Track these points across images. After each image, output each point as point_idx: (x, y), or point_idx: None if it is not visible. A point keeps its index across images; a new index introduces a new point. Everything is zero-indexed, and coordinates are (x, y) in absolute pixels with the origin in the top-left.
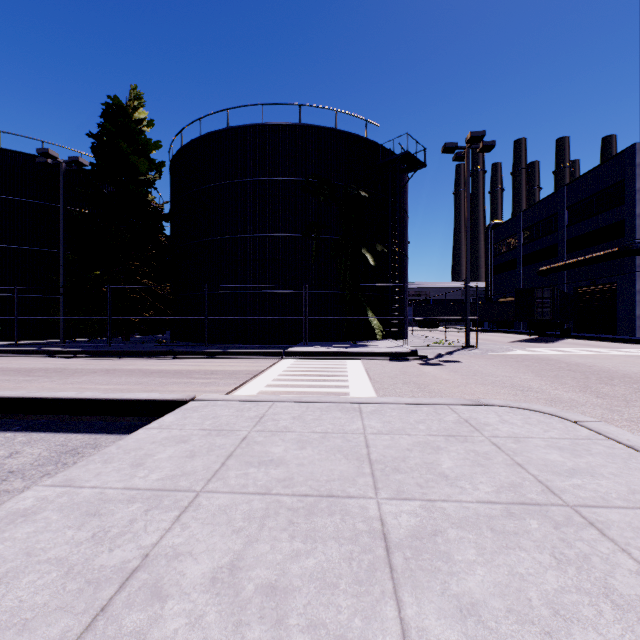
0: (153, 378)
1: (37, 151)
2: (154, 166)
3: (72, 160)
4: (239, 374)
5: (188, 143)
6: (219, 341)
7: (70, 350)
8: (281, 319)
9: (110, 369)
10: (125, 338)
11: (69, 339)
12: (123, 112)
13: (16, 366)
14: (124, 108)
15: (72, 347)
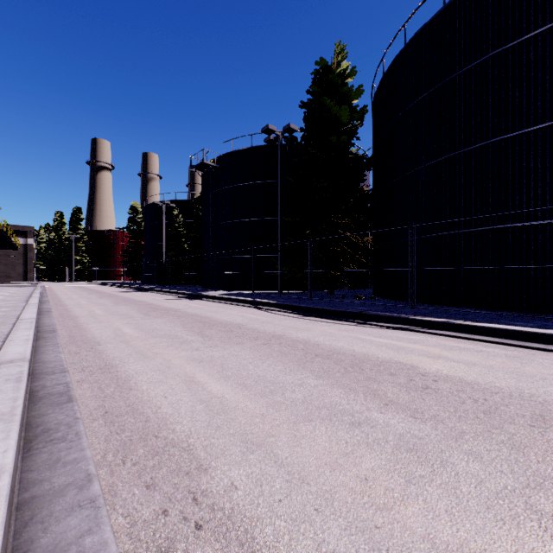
0: (304, 375)
1: (262, 130)
2: (356, 116)
3: (285, 129)
4: (508, 414)
5: (390, 65)
6: (430, 301)
7: (270, 302)
8: (548, 270)
9: (276, 335)
10: (329, 292)
11: (292, 290)
12: (328, 72)
13: (217, 316)
14: (328, 67)
15: (282, 298)
